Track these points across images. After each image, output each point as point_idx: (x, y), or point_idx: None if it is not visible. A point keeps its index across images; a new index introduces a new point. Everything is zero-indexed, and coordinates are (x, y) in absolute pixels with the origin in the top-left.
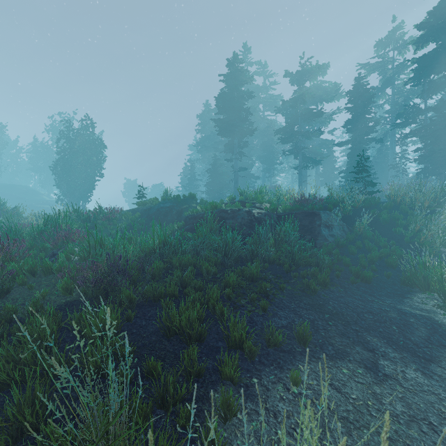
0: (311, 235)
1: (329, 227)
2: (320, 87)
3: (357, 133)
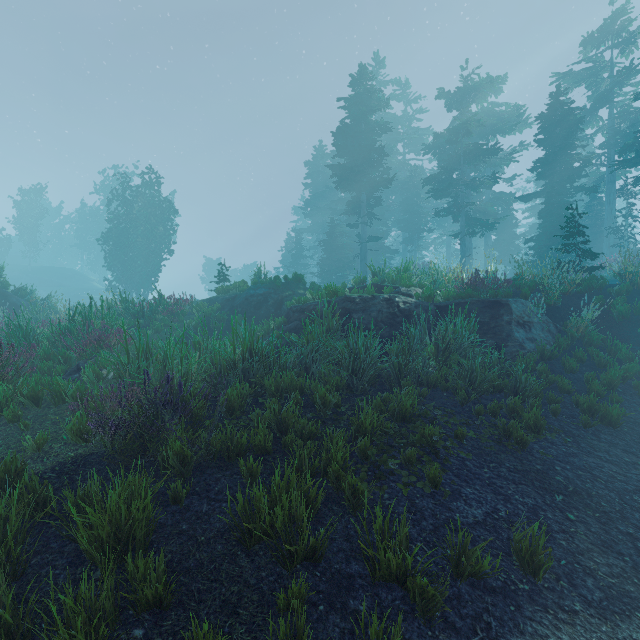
0: (494, 338)
1: (526, 326)
2: (493, 112)
3: (553, 179)
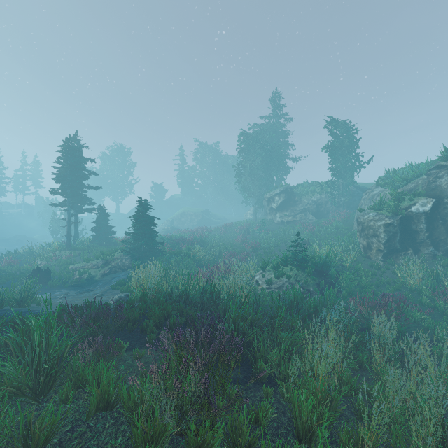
0: None
1: None
2: None
3: None
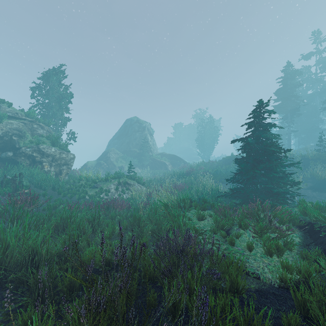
0: None
1: None
2: None
3: None
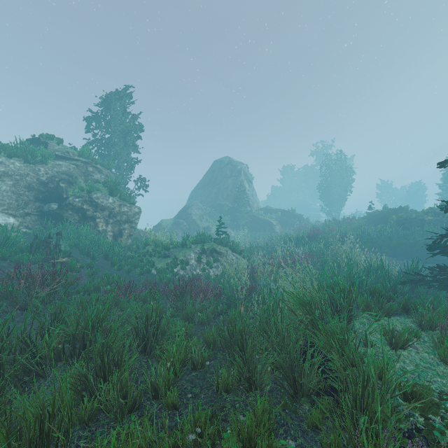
0: None
1: None
2: None
3: None
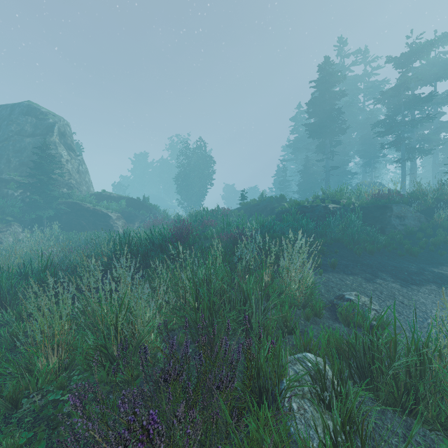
0: (380, 224)
1: (401, 218)
2: (438, 62)
3: None
